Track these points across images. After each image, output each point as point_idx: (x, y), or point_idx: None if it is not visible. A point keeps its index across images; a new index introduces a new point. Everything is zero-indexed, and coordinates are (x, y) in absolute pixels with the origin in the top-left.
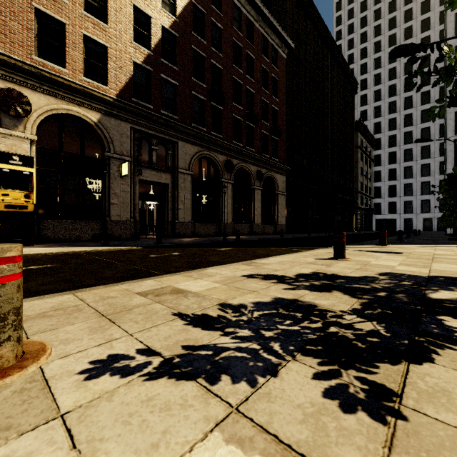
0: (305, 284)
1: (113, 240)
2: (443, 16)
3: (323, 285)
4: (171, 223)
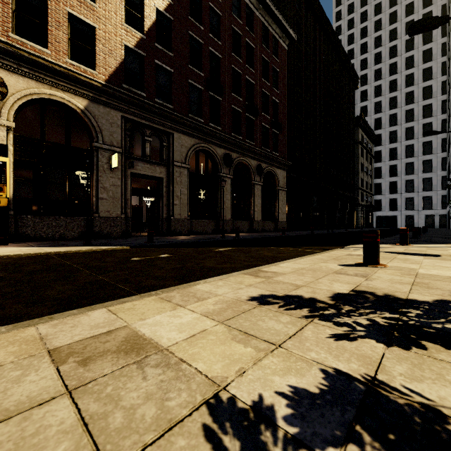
0: (362, 322)
1: (101, 238)
2: (446, 10)
3: (396, 326)
4: (166, 219)
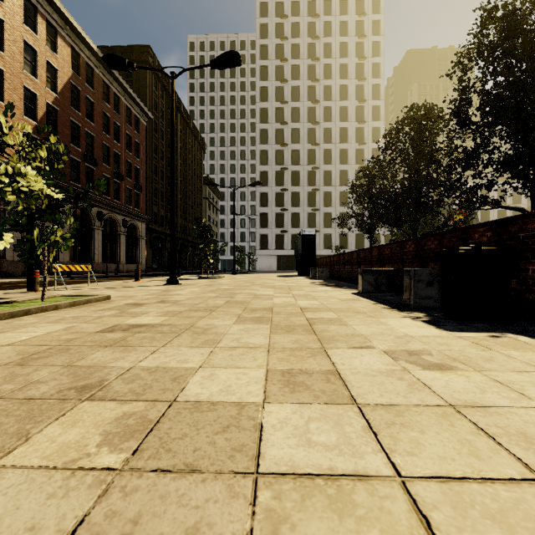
0: None
1: (8, 276)
2: None
3: None
4: (53, 262)
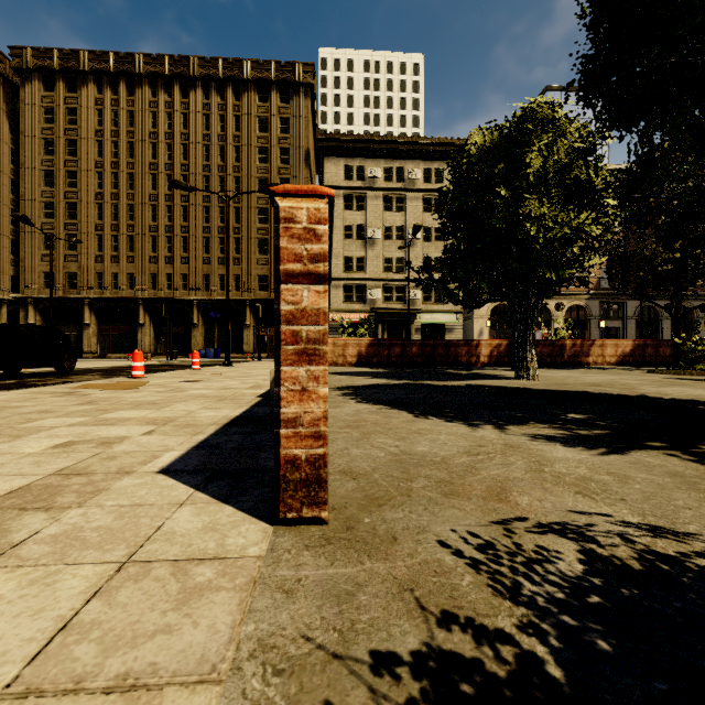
0: None
1: None
2: None
3: None
4: None
